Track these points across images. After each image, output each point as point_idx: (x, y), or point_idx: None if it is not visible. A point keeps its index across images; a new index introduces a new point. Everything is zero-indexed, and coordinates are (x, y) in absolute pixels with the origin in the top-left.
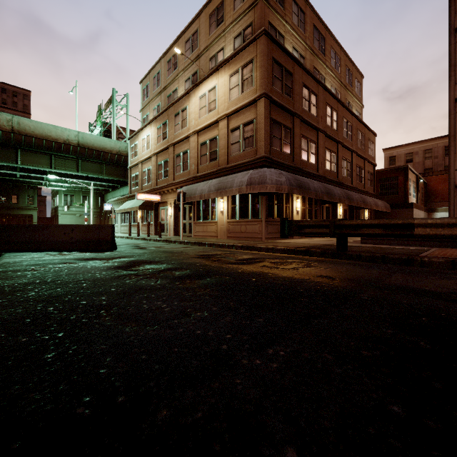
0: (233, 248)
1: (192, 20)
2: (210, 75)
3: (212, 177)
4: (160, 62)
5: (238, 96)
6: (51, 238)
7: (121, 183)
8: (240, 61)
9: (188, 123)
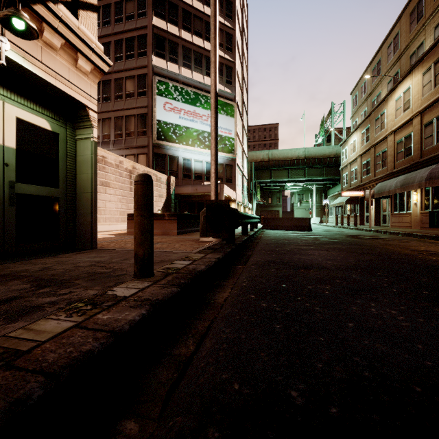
0: (398, 235)
1: (393, 25)
2: (404, 78)
3: (405, 172)
4: (366, 72)
5: (431, 91)
6: (282, 224)
7: (339, 179)
8: (432, 57)
9: (386, 125)
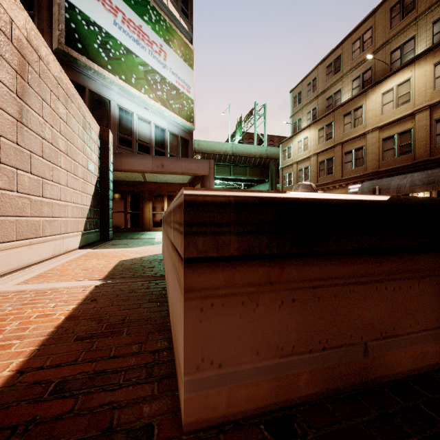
0: None
1: (363, 20)
2: (400, 69)
3: (404, 171)
4: (316, 69)
5: None
6: None
7: (256, 181)
8: None
9: (365, 121)
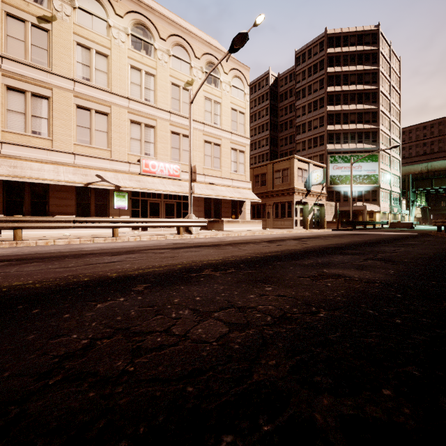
0: None
1: None
2: None
3: None
4: None
5: None
6: (399, 225)
7: None
8: None
9: None
